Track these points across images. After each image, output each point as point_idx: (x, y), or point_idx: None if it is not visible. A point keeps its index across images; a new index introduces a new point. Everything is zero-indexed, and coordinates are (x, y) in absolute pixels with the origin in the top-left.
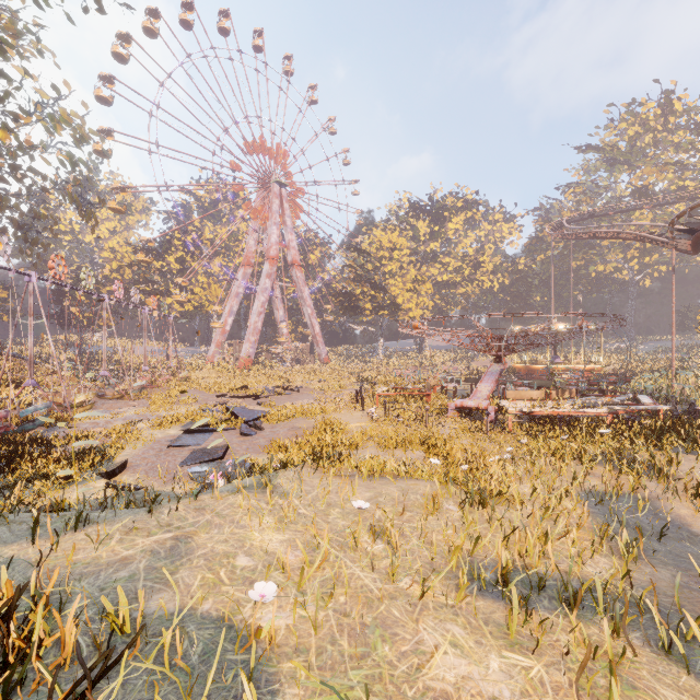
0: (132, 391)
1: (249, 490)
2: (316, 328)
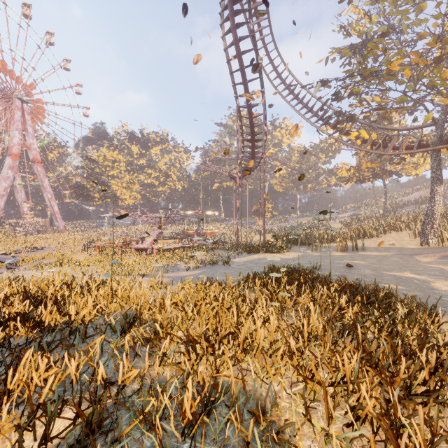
0: None
1: (34, 270)
2: (55, 208)
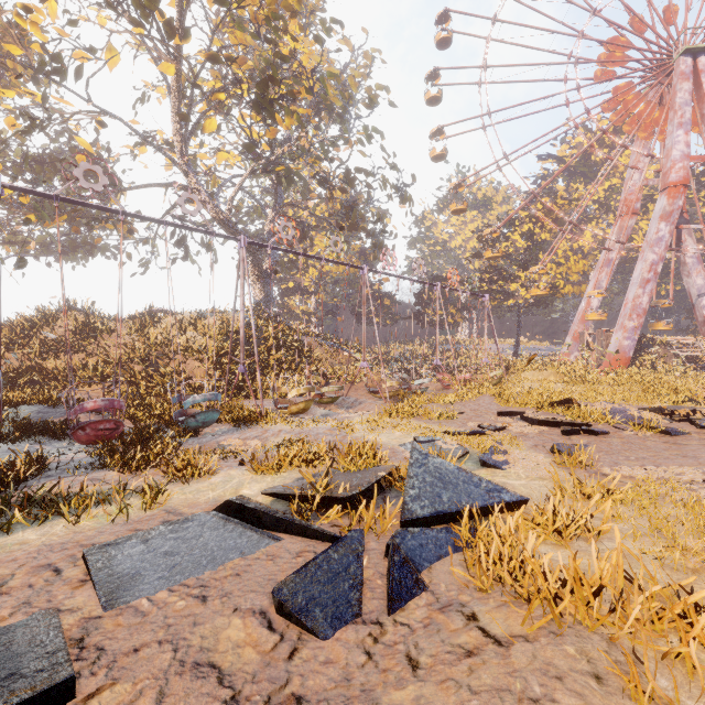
0: (414, 390)
1: None
2: None
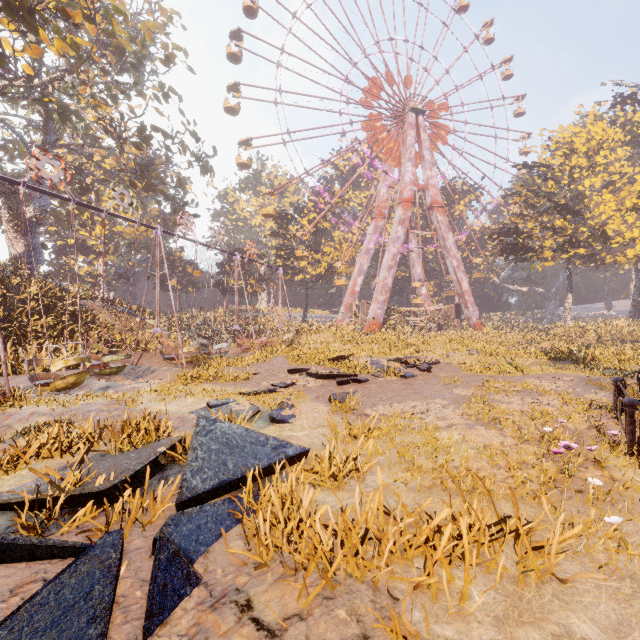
0: (213, 354)
1: None
2: (464, 284)
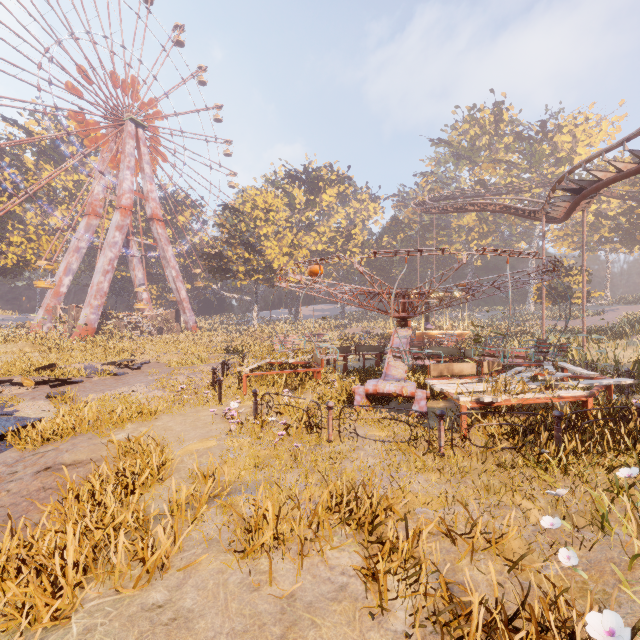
0: None
1: None
2: (182, 293)
